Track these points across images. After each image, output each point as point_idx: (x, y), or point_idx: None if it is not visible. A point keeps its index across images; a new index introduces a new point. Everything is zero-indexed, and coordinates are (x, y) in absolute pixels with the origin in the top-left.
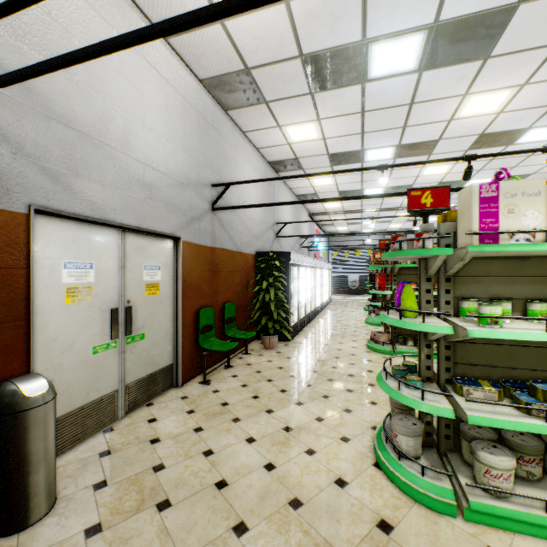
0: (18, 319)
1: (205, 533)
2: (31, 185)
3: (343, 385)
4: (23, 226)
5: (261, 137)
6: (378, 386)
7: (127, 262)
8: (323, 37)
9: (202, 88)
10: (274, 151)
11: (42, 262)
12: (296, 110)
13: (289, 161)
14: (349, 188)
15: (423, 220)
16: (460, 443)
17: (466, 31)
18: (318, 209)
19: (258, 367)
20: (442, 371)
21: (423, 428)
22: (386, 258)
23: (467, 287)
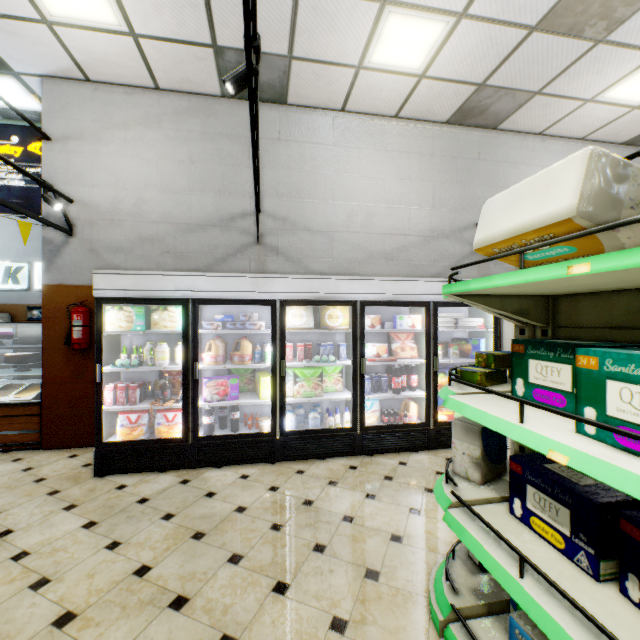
0: None
1: None
2: None
3: None
4: None
5: None
6: None
7: None
8: None
9: (623, 148)
10: None
11: None
12: None
13: None
14: None
15: None
16: None
17: None
18: None
19: None
20: None
21: None
22: None
23: None
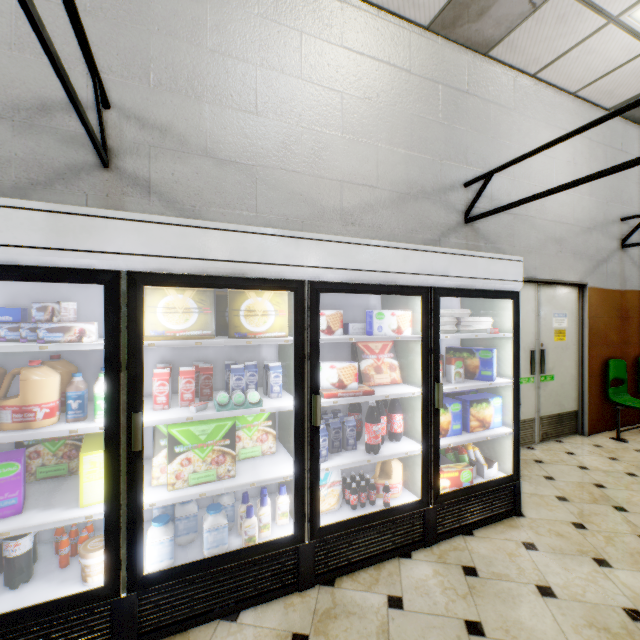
0: None
1: None
2: None
3: None
4: None
5: None
6: None
7: (540, 311)
8: None
9: None
10: None
11: None
12: None
13: None
14: None
15: None
16: None
17: None
18: None
19: None
20: None
21: None
22: None
23: None
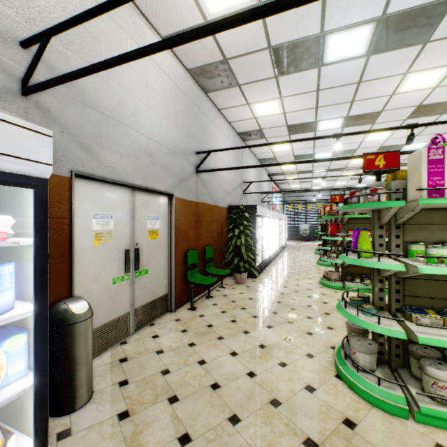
0: (64, 256)
1: (207, 421)
2: (72, 156)
3: (303, 313)
4: (67, 186)
5: (233, 113)
6: (332, 315)
7: (136, 214)
8: (288, 31)
9: (189, 76)
10: (243, 124)
11: (79, 214)
12: (262, 91)
13: (254, 132)
14: (302, 153)
15: (376, 179)
16: (408, 360)
17: (409, 21)
18: (276, 171)
19: (233, 298)
20: (392, 301)
21: (377, 347)
22: (345, 210)
23: (415, 233)
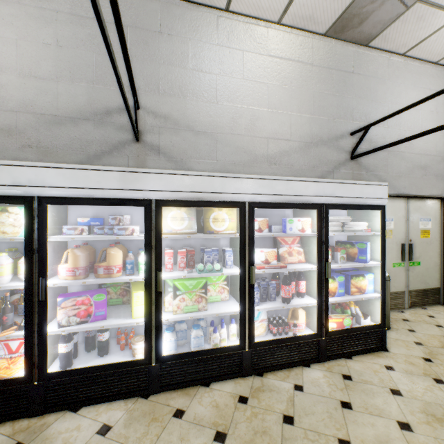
0: None
1: None
2: None
3: None
4: None
5: None
6: None
7: (409, 217)
8: None
9: None
10: None
11: None
12: None
13: None
14: None
15: None
16: None
17: None
18: None
19: None
20: None
21: None
22: None
23: None
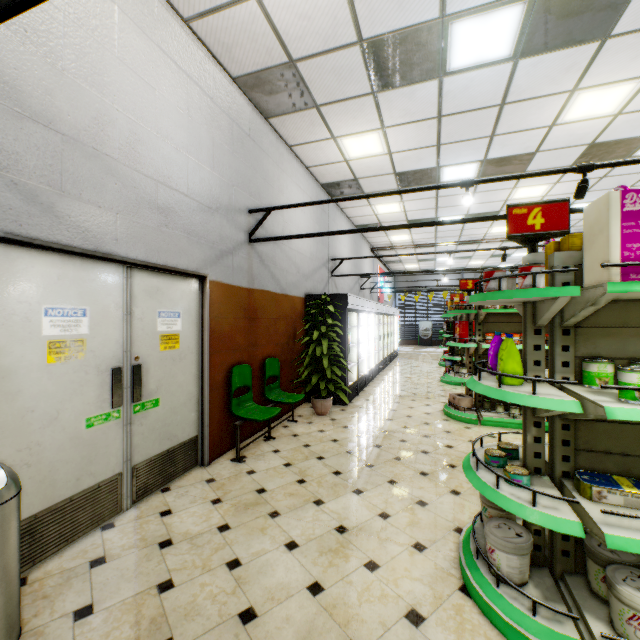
0: None
1: None
2: None
3: (414, 465)
4: None
5: (312, 152)
6: (460, 468)
7: (135, 308)
8: (389, 14)
9: (235, 89)
10: (328, 170)
11: (12, 308)
12: (354, 116)
13: (346, 183)
14: (420, 216)
15: (529, 249)
16: (583, 562)
17: None
18: (382, 243)
19: (306, 440)
20: (557, 460)
21: (531, 541)
22: (477, 302)
23: (595, 343)
